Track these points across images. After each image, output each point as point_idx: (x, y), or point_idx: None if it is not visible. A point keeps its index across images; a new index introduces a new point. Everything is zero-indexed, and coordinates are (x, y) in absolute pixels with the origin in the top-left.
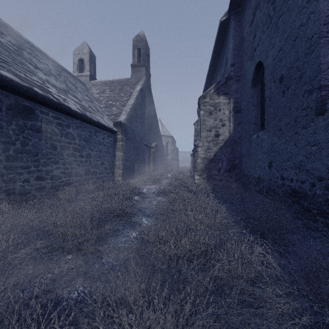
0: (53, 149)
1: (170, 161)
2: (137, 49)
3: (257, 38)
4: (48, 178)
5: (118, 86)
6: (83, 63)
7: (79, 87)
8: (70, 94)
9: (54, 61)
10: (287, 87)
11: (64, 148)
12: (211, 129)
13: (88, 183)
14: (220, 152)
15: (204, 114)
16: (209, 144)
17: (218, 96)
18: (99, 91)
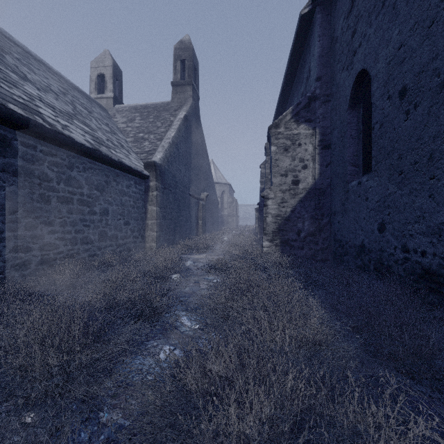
0: (44, 202)
1: (227, 217)
2: (180, 60)
3: (358, 34)
4: (34, 247)
5: (153, 112)
6: (103, 80)
7: (97, 112)
8: (77, 120)
9: (61, 76)
10: (414, 104)
11: (63, 201)
12: (286, 173)
13: (104, 253)
14: (300, 207)
15: (276, 151)
16: (284, 195)
17: (297, 125)
18: (127, 119)
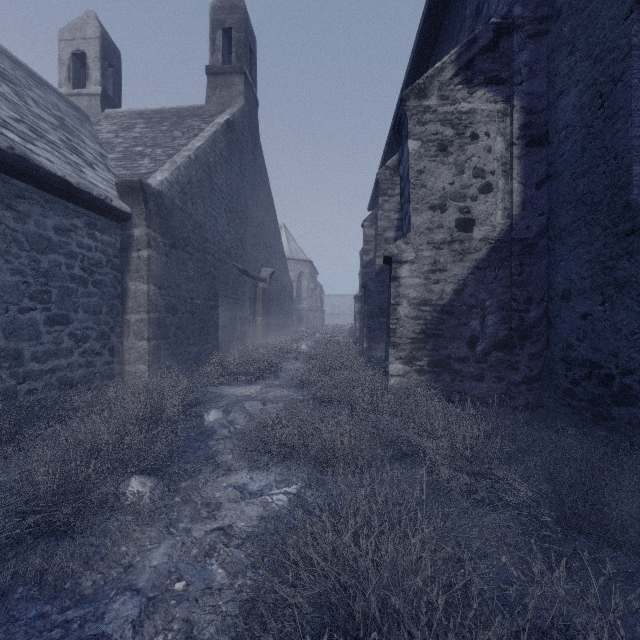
0: None
1: (307, 313)
2: (223, 29)
3: None
4: None
5: (171, 117)
6: (85, 66)
7: (42, 96)
8: None
9: None
10: None
11: None
12: (444, 202)
13: None
14: (475, 283)
15: (421, 151)
16: (438, 254)
17: (468, 91)
18: (119, 126)
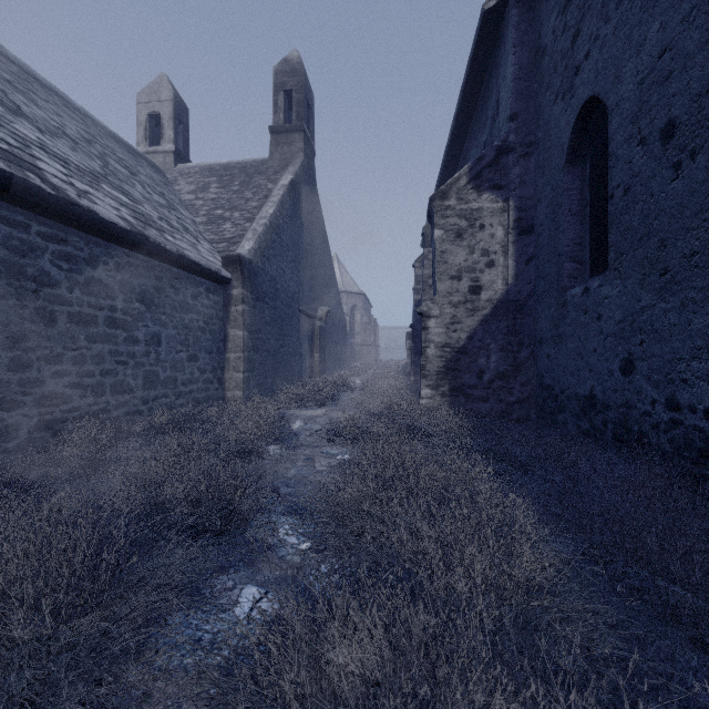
0: (43, 323)
1: (360, 348)
2: (284, 91)
3: (584, 38)
4: (26, 401)
5: (239, 175)
6: (159, 124)
7: (145, 174)
8: (108, 184)
9: (87, 115)
10: (690, 151)
11: (80, 321)
12: (460, 274)
13: (153, 408)
14: (482, 332)
15: (443, 237)
16: (456, 311)
17: (477, 194)
18: (196, 186)
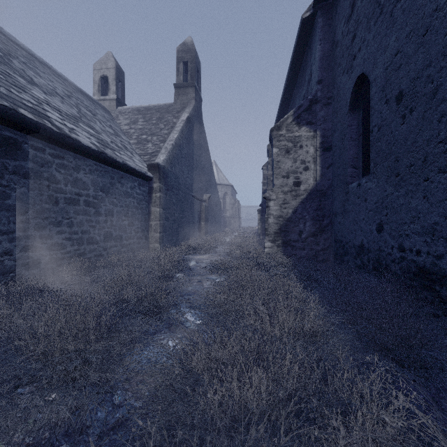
0: (52, 203)
1: (229, 219)
2: (183, 62)
3: (358, 39)
4: (43, 247)
5: (156, 114)
6: (106, 82)
7: (100, 114)
8: (82, 122)
9: (65, 79)
10: (409, 109)
11: (70, 202)
12: (288, 174)
13: (109, 253)
14: (301, 208)
15: (278, 153)
16: (286, 196)
17: (298, 127)
18: (130, 121)
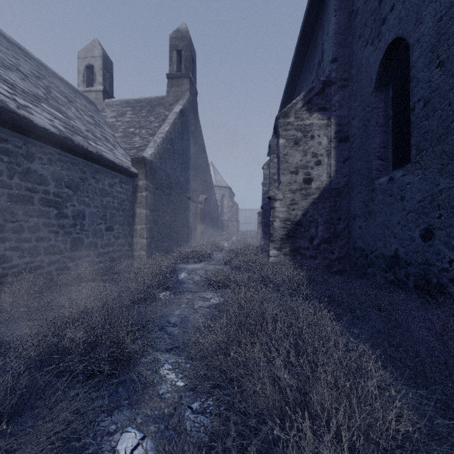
0: None
1: (227, 222)
2: (176, 50)
3: None
4: None
5: (146, 106)
6: (92, 72)
7: (80, 103)
8: (47, 104)
9: (41, 64)
10: None
11: (19, 201)
12: (297, 169)
13: (79, 264)
14: (313, 210)
15: (285, 144)
16: (294, 196)
17: (309, 114)
18: (117, 113)
